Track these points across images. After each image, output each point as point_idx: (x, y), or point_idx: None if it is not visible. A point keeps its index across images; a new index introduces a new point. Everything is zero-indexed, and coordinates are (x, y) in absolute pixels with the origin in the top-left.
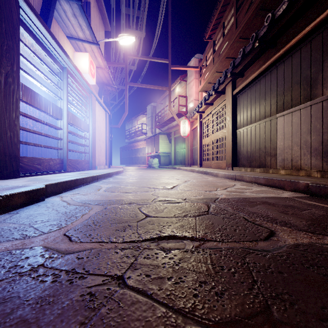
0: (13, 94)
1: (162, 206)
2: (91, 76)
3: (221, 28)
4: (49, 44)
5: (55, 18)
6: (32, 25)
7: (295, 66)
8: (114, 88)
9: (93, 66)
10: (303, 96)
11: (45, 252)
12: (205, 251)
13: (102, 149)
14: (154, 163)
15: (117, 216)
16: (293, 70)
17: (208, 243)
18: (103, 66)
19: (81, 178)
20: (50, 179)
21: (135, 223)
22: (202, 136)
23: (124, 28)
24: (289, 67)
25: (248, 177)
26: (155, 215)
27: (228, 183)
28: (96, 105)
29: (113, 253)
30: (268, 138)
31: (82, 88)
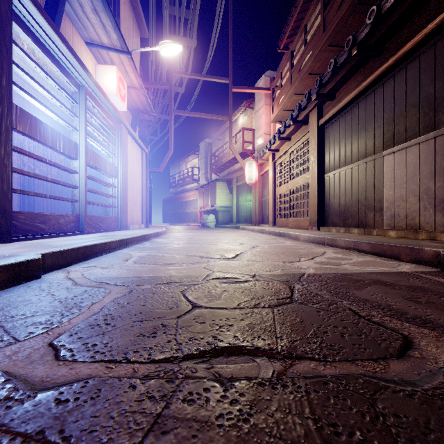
0: (0, 119)
1: (219, 288)
2: (120, 99)
3: (302, 33)
4: (58, 51)
5: (68, 16)
6: (31, 22)
7: (412, 81)
8: (153, 117)
9: (122, 85)
10: (423, 124)
11: (2, 385)
12: (296, 385)
13: (136, 202)
14: (209, 220)
15: (146, 306)
16: (409, 88)
17: (301, 365)
18: (137, 85)
19: (101, 242)
20: (55, 245)
21: (174, 321)
22: (275, 184)
23: (167, 35)
24: (402, 84)
25: (343, 241)
26: (207, 305)
27: (315, 250)
28: (128, 141)
29: (126, 390)
30: (371, 186)
31: (108, 115)
